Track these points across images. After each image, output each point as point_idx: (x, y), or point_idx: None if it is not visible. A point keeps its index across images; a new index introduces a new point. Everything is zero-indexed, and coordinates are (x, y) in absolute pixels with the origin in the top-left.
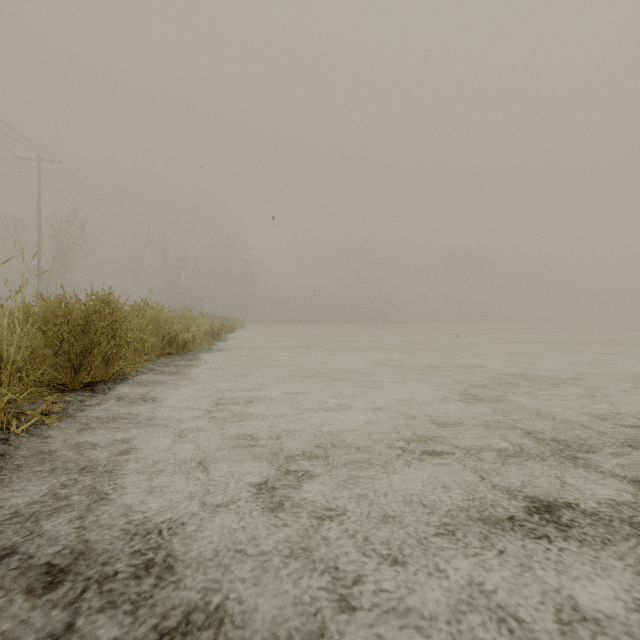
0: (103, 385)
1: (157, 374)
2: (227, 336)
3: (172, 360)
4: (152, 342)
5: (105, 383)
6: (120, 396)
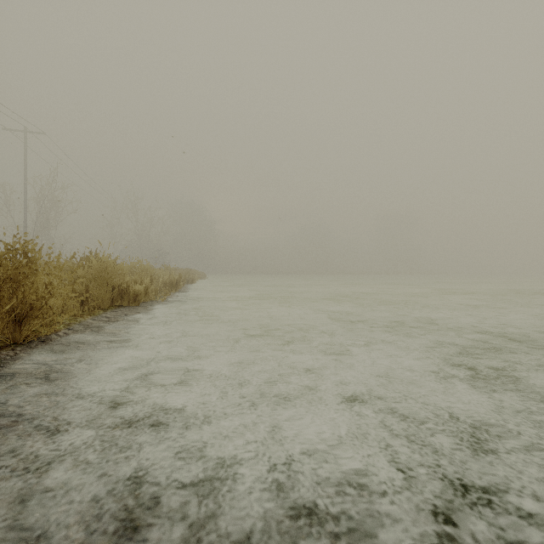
0: (9, 351)
1: (90, 332)
2: (187, 287)
3: (118, 313)
4: (100, 294)
5: (14, 348)
6: (18, 369)
